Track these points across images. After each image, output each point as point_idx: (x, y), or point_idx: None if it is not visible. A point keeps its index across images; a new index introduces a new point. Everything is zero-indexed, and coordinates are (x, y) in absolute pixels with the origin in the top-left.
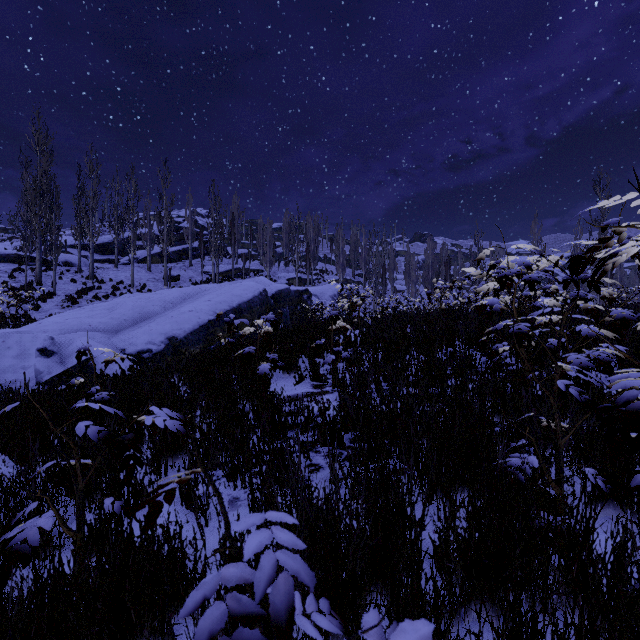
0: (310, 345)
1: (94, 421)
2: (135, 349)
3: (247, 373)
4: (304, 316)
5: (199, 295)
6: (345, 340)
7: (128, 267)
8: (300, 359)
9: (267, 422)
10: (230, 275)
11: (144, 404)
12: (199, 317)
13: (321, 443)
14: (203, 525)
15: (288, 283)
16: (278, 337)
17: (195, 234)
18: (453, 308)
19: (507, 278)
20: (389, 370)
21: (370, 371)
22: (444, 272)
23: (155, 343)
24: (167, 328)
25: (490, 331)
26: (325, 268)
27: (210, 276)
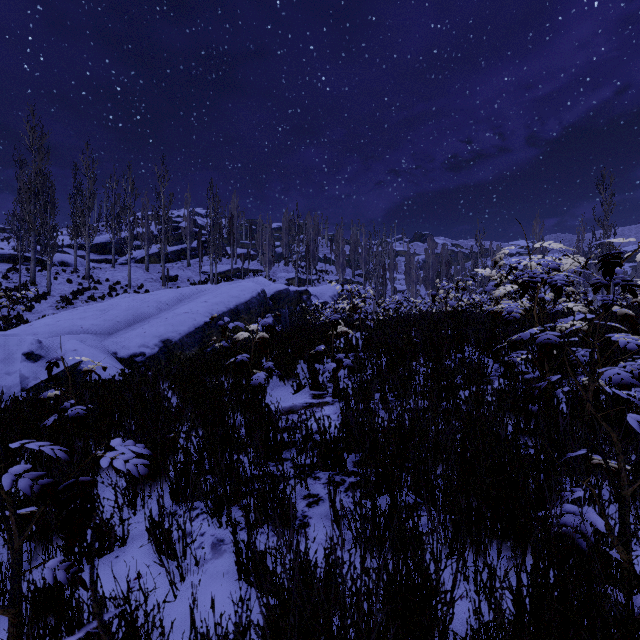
0: (309, 350)
1: (66, 440)
2: (127, 352)
3: (241, 382)
4: (303, 317)
5: (195, 296)
6: (346, 344)
7: (125, 267)
8: (298, 365)
9: (260, 441)
10: (229, 275)
11: (127, 417)
12: (195, 319)
13: (321, 467)
14: (178, 579)
15: (287, 283)
16: (276, 341)
17: (193, 234)
18: (457, 309)
19: (530, 280)
20: (395, 380)
21: (374, 382)
22: (445, 272)
23: (148, 346)
24: (161, 330)
25: (514, 341)
26: (325, 268)
27: (209, 276)
